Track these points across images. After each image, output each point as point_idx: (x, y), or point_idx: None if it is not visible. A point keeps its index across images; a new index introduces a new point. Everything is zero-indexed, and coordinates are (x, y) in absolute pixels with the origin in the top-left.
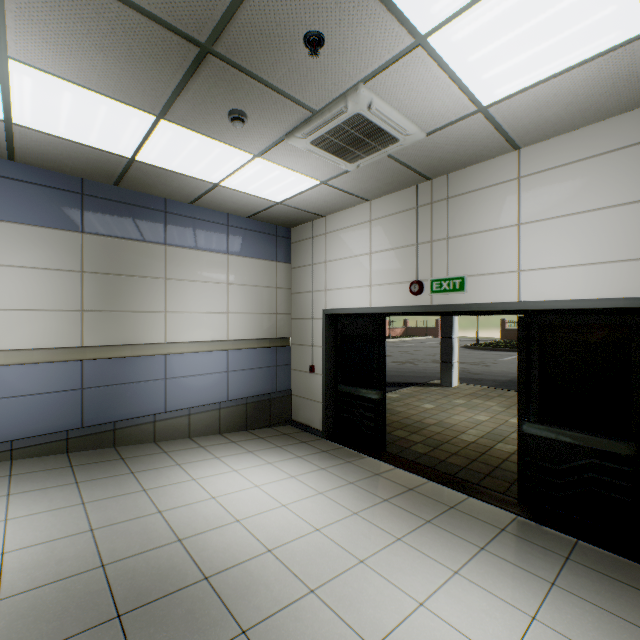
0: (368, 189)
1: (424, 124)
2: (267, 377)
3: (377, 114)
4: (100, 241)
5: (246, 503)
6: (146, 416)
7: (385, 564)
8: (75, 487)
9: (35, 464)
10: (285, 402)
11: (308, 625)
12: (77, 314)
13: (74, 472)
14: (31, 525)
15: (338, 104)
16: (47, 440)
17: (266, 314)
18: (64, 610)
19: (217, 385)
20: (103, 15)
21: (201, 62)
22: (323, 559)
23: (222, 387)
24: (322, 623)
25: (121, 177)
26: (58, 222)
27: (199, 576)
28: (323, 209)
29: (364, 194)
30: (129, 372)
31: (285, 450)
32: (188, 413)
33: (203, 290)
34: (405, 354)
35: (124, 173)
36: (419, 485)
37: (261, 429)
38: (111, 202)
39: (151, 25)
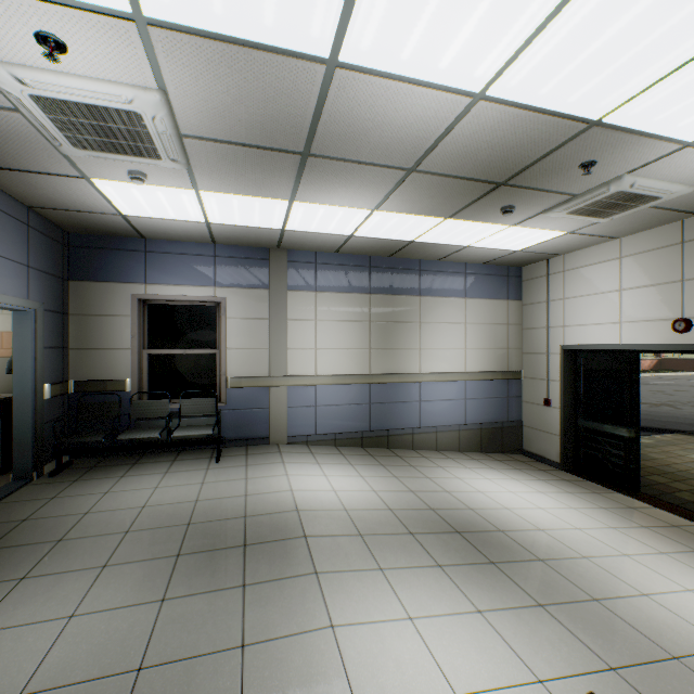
0: (619, 230)
1: (692, 182)
2: (499, 407)
3: (639, 188)
4: (379, 298)
5: (508, 500)
6: (407, 428)
7: (649, 562)
8: (383, 467)
9: (349, 450)
10: (516, 432)
11: (587, 570)
12: (367, 351)
13: (375, 459)
14: (376, 481)
15: (599, 189)
16: (352, 436)
17: (498, 349)
18: (426, 522)
19: (456, 410)
20: (443, 185)
21: (493, 190)
22: (588, 545)
23: (460, 412)
24: (598, 573)
25: (396, 251)
26: (357, 288)
27: (495, 529)
28: (562, 250)
29: (613, 234)
30: (396, 394)
31: (525, 473)
32: (435, 430)
33: (446, 330)
34: (659, 394)
35: (399, 249)
36: (685, 525)
37: (494, 453)
38: (385, 269)
39: (470, 183)
